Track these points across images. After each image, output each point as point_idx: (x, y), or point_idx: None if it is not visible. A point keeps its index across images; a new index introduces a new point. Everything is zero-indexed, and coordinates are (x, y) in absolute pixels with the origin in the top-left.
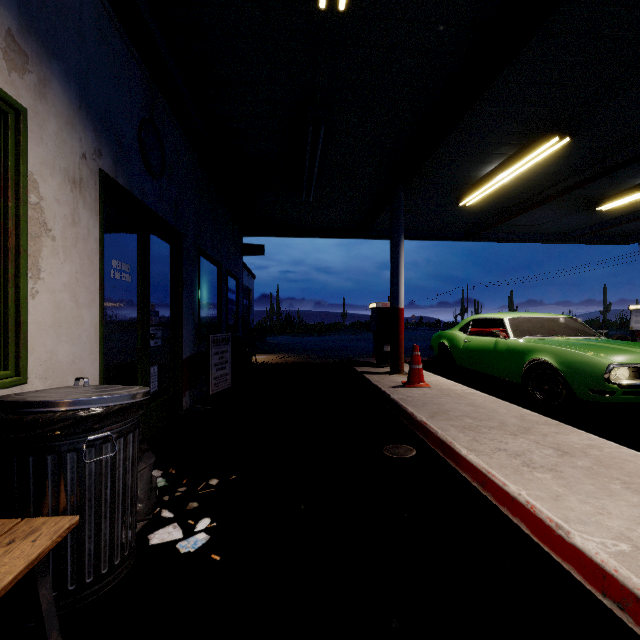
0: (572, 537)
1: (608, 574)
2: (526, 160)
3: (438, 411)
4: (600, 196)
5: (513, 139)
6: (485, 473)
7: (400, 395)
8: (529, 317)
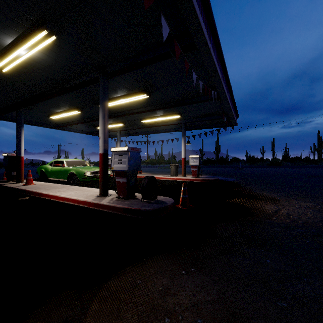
0: (61, 196)
1: (64, 197)
2: (70, 113)
3: (38, 188)
4: (97, 124)
5: (66, 106)
6: (48, 194)
7: (23, 187)
8: (72, 160)
